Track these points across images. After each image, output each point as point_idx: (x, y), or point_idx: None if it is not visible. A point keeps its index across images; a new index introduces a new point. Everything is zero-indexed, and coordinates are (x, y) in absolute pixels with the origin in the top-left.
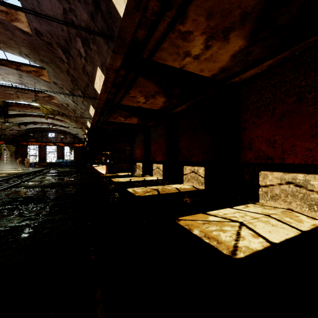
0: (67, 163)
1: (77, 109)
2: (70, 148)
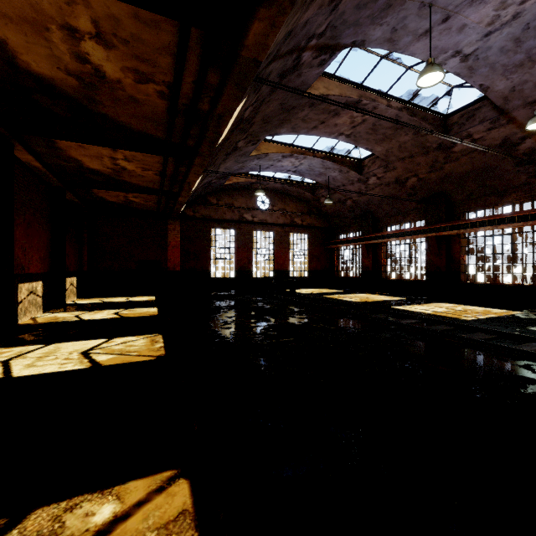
0: None
1: None
2: None
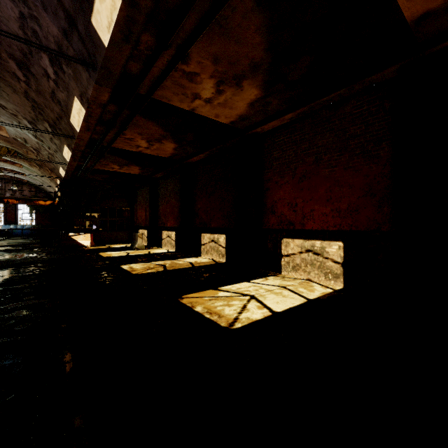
0: (24, 231)
1: (43, 147)
2: (30, 207)
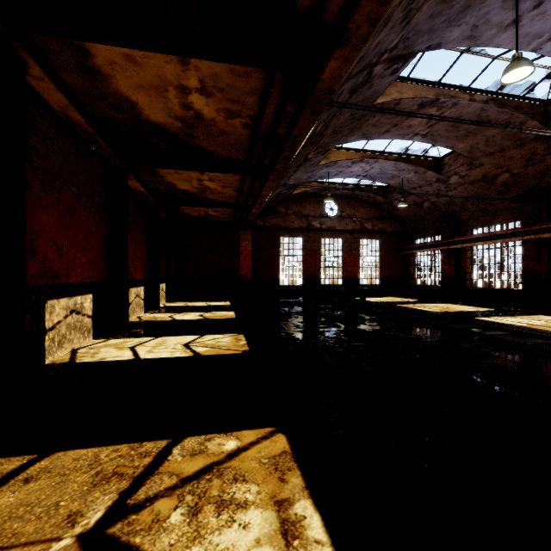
0: None
1: None
2: None
